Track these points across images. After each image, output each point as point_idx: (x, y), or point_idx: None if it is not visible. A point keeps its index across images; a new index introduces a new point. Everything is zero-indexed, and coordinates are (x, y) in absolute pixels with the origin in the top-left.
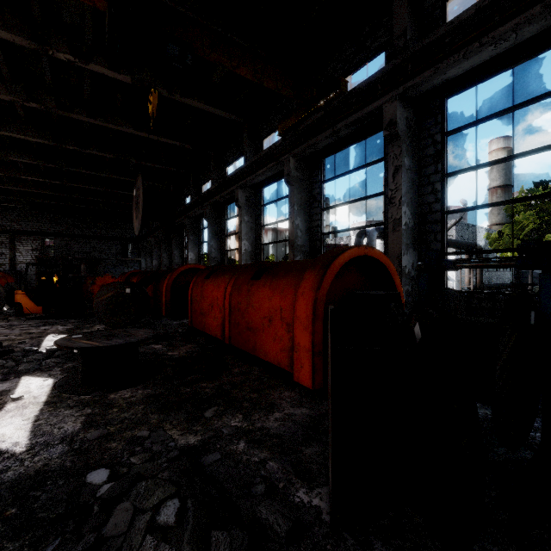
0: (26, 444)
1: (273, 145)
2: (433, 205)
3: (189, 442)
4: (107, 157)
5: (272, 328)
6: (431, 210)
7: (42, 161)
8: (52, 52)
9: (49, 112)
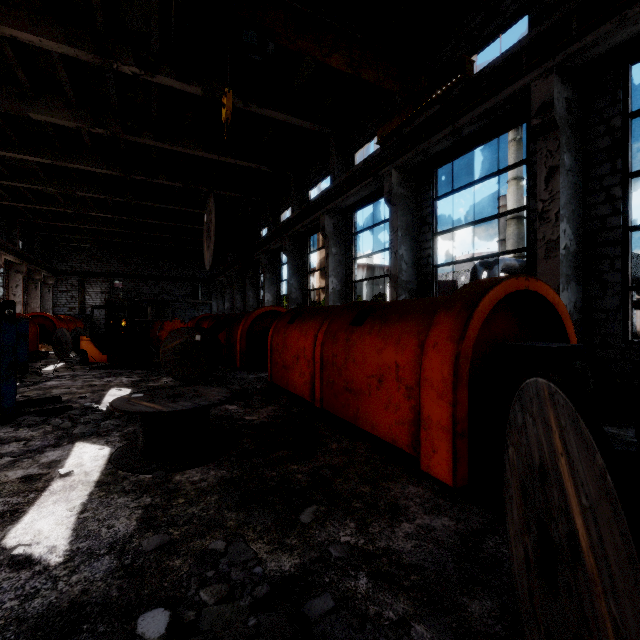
0: (64, 551)
1: (369, 157)
2: (608, 219)
3: (283, 568)
4: (176, 187)
5: (383, 391)
6: (605, 226)
7: (110, 195)
8: (116, 65)
9: (116, 139)
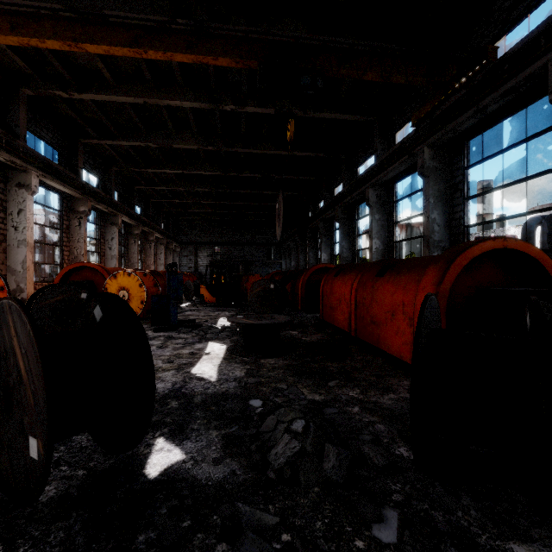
0: (216, 378)
1: (405, 138)
2: None
3: (315, 399)
4: (256, 177)
5: (394, 322)
6: None
7: (214, 188)
8: (221, 107)
9: (219, 150)
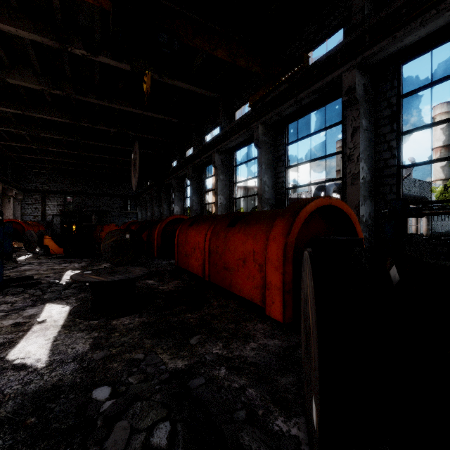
0: (46, 361)
1: (244, 115)
2: (389, 160)
3: (178, 366)
4: (112, 132)
5: (246, 268)
6: (387, 165)
7: (64, 136)
8: (70, 49)
9: (69, 97)
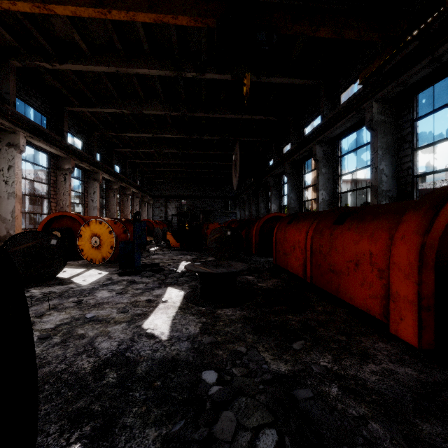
0: (167, 335)
1: (352, 96)
2: None
3: (280, 369)
4: (215, 140)
5: (359, 272)
6: None
7: (180, 149)
8: (184, 74)
9: (183, 116)
